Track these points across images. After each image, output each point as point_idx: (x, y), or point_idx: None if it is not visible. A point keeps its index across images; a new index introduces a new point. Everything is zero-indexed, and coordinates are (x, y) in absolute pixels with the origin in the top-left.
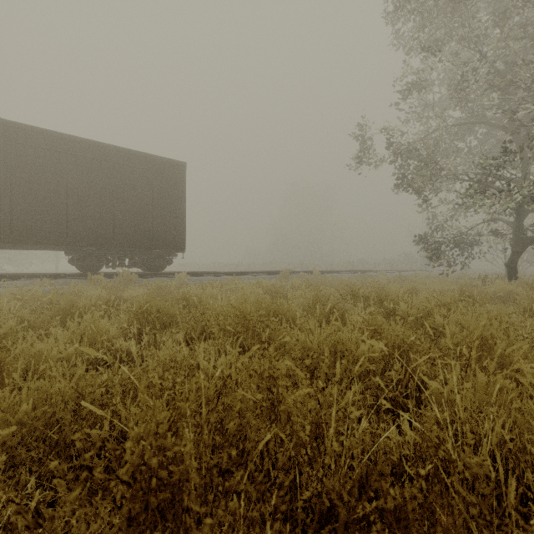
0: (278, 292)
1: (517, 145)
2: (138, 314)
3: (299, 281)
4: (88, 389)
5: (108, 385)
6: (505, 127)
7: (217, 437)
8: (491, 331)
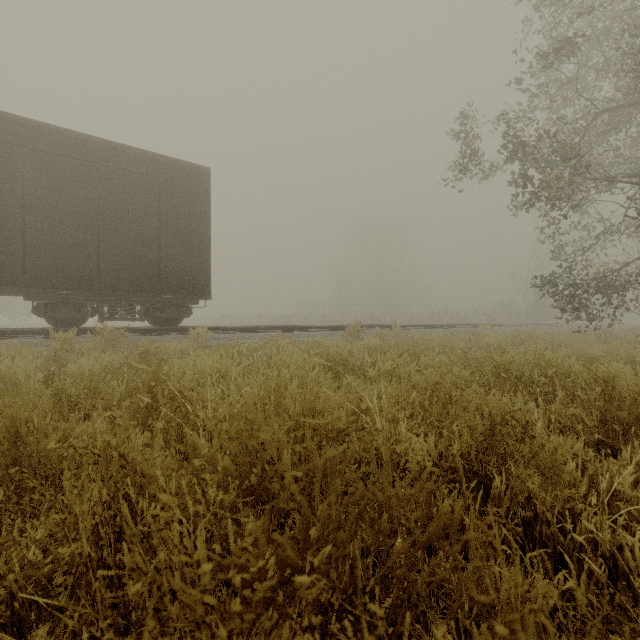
0: (347, 363)
1: None
2: None
3: (376, 341)
4: None
5: None
6: None
7: None
8: None
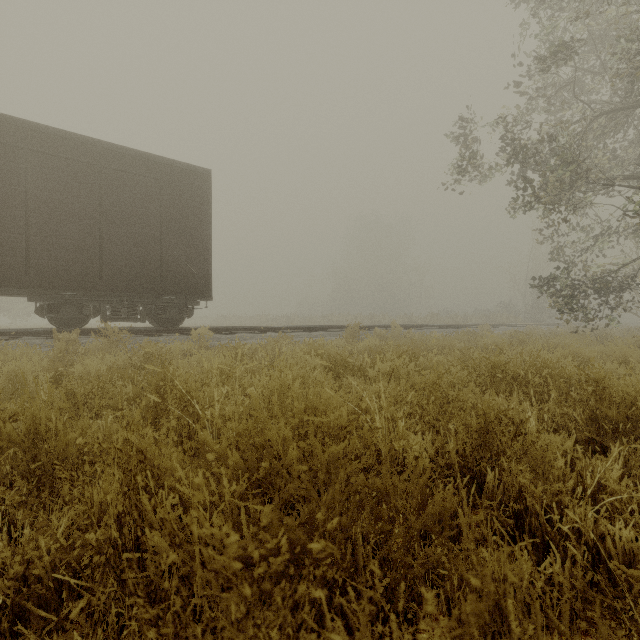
0: (347, 364)
1: None
2: None
3: (376, 342)
4: None
5: None
6: None
7: None
8: None
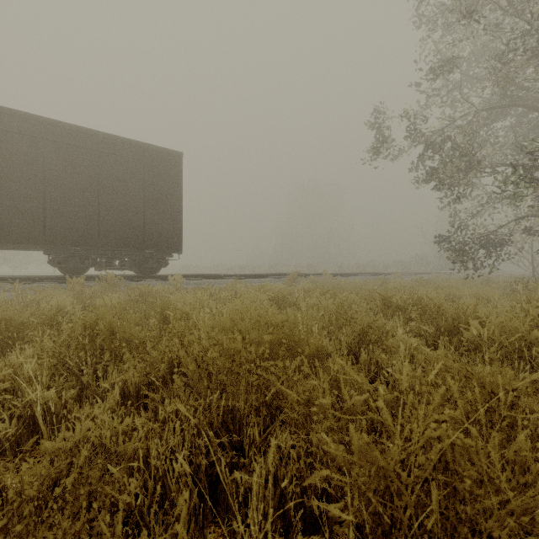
0: (286, 299)
1: None
2: (81, 338)
3: (309, 285)
4: None
5: None
6: None
7: None
8: None
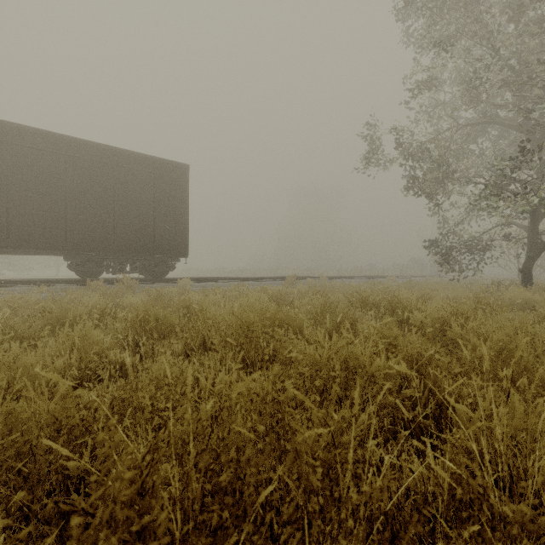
0: (284, 299)
1: (532, 146)
2: (135, 323)
3: (305, 287)
4: (66, 413)
5: (91, 408)
6: (520, 127)
7: (207, 485)
8: (516, 343)
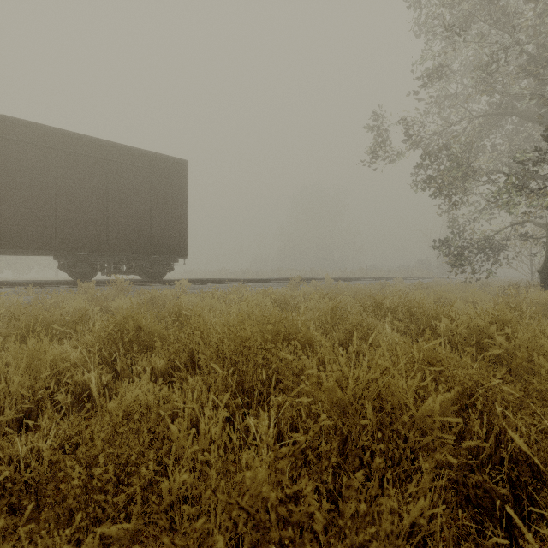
0: (288, 302)
1: None
2: (112, 333)
3: (310, 289)
4: None
5: None
6: (541, 117)
7: None
8: None
